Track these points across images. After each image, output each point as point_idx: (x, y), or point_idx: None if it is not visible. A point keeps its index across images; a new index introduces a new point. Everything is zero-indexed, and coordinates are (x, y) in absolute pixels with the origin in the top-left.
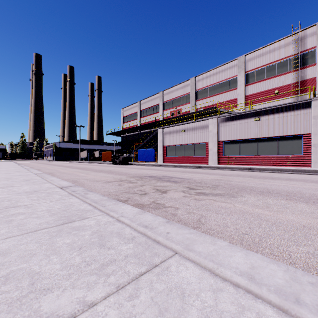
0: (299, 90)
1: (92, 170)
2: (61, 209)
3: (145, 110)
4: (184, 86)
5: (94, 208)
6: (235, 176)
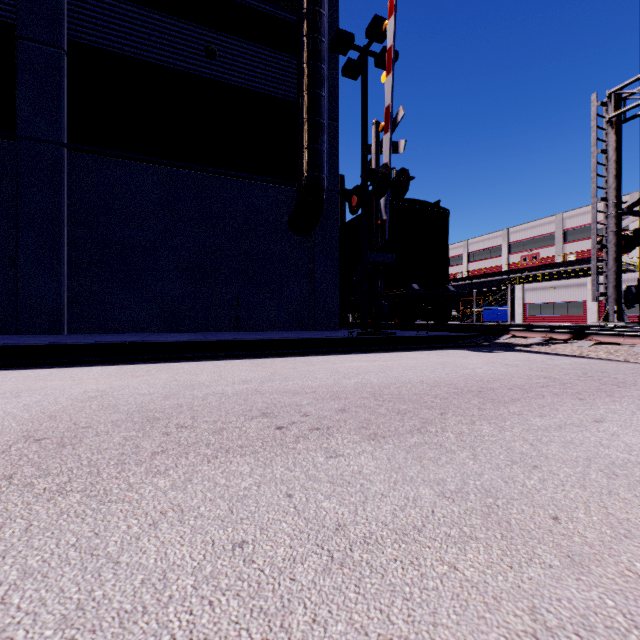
0: None
1: None
2: None
3: (476, 253)
4: (543, 223)
5: None
6: None
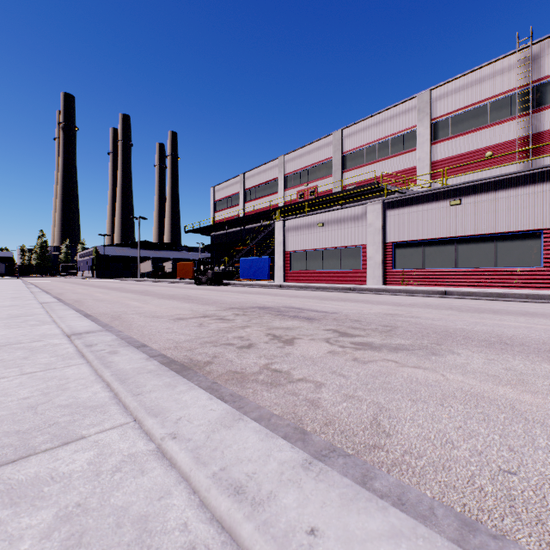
0: (530, 150)
1: (155, 295)
2: (27, 402)
3: (253, 189)
4: (321, 146)
5: (112, 399)
6: (422, 307)
